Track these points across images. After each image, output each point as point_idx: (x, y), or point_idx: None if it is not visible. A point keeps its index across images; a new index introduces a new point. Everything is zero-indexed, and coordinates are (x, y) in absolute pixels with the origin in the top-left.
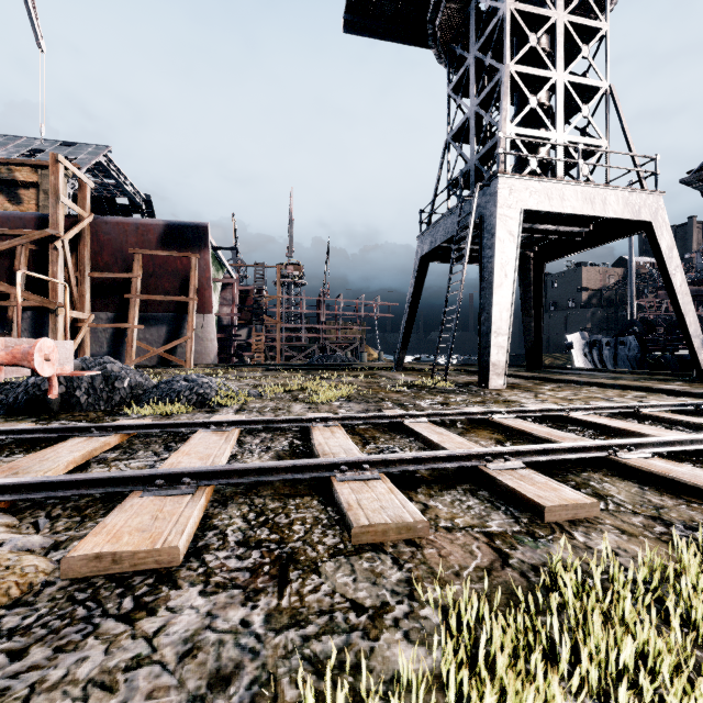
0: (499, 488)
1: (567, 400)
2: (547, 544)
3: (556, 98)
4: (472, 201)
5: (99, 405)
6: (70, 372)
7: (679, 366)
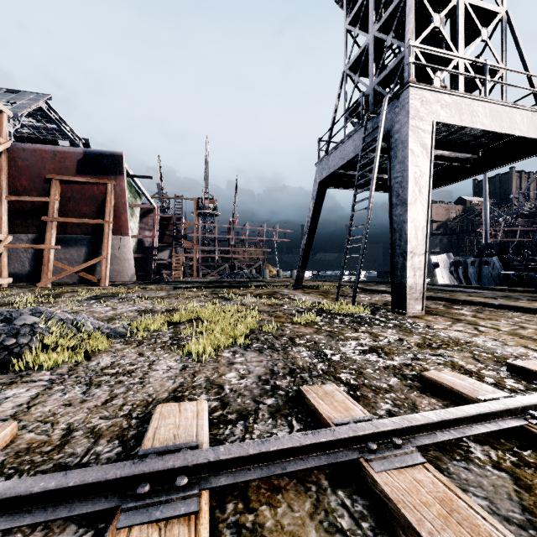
0: None
1: (528, 338)
2: None
3: (458, 19)
4: (381, 113)
5: None
6: None
7: None
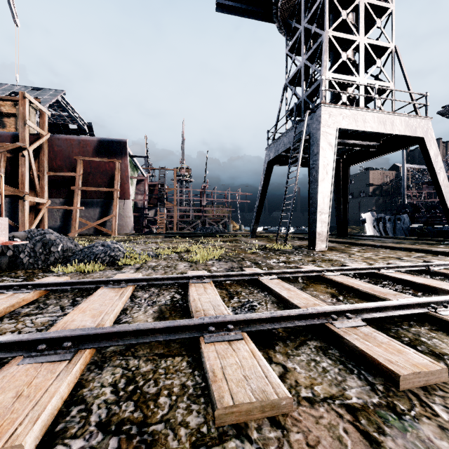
0: (347, 347)
1: (372, 259)
2: (413, 424)
3: (359, 54)
4: (304, 123)
5: (37, 264)
6: (4, 242)
7: (437, 234)
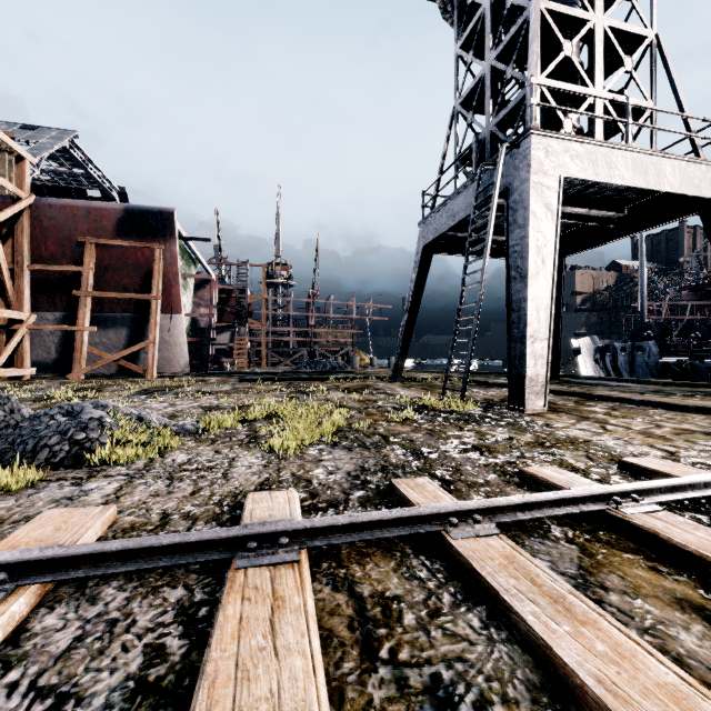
0: None
1: (659, 438)
2: None
3: (594, 46)
4: (497, 167)
5: None
6: None
7: (709, 374)
